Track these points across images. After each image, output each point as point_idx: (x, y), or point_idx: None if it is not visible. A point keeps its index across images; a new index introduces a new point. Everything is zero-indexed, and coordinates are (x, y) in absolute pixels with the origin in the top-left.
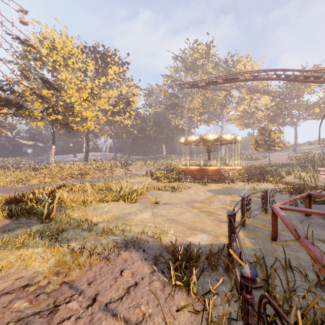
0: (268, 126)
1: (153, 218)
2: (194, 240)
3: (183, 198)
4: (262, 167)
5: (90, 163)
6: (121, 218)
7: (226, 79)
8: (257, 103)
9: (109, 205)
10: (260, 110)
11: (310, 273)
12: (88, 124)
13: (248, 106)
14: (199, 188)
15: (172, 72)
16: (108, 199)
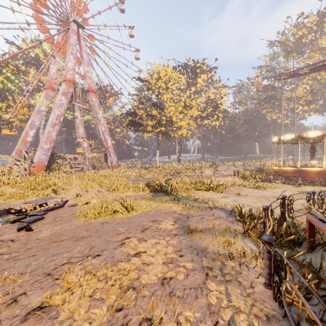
0: None
1: (234, 202)
2: (261, 215)
3: (265, 194)
4: None
5: (182, 164)
6: (211, 199)
7: None
8: None
9: (202, 193)
10: None
11: None
12: (181, 131)
13: None
14: (288, 188)
15: (267, 61)
16: (201, 189)
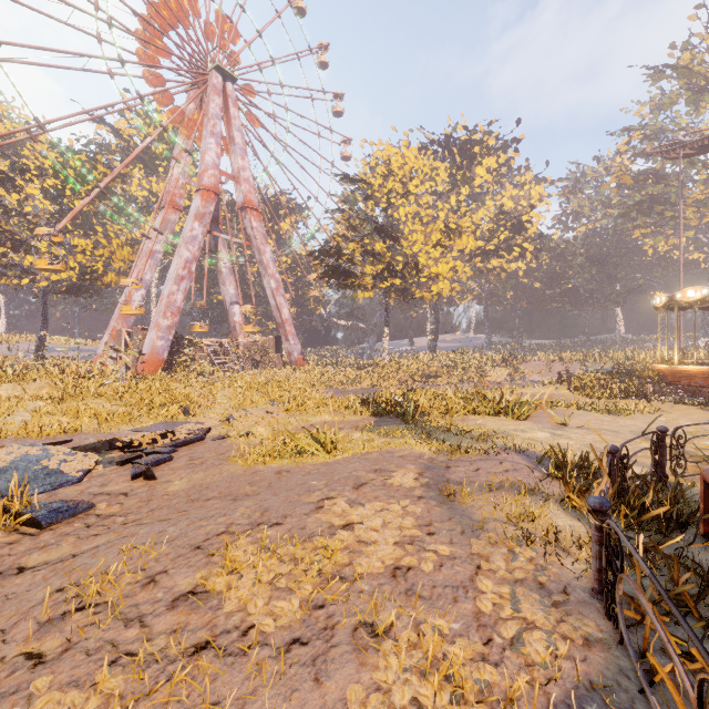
0: None
1: (551, 440)
2: None
3: (628, 426)
4: None
5: (441, 357)
6: (501, 433)
7: None
8: None
9: (483, 419)
10: None
11: None
12: (438, 286)
13: None
14: (690, 414)
15: (645, 115)
16: (481, 411)
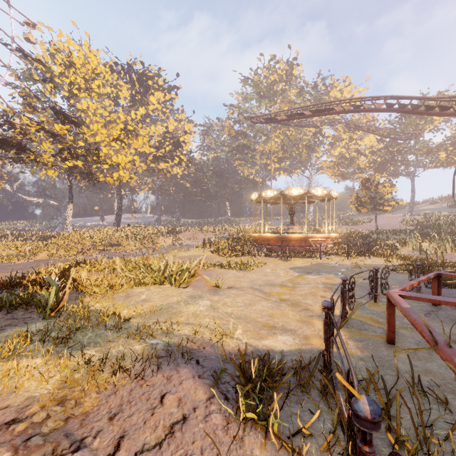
0: (375, 176)
1: (212, 310)
2: (272, 344)
3: (255, 279)
4: (367, 235)
5: (124, 229)
6: (165, 310)
7: (316, 111)
8: (358, 145)
9: (148, 291)
10: (363, 155)
11: (450, 397)
12: (120, 174)
13: (345, 150)
14: (278, 264)
15: (240, 101)
16: (147, 282)
